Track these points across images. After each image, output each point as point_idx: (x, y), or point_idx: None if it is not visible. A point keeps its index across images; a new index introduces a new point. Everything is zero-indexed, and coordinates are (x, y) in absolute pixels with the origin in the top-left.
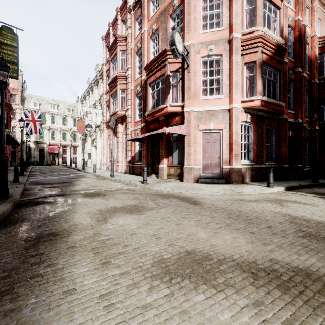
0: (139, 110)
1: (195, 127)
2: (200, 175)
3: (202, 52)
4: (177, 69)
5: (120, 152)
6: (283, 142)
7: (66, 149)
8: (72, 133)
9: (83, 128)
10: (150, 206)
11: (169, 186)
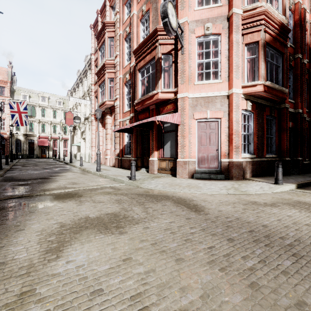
0: (128, 100)
1: (190, 115)
2: (196, 170)
3: (198, 31)
4: (169, 51)
5: (108, 144)
6: (284, 134)
7: (56, 142)
8: (63, 126)
9: (72, 121)
10: (136, 216)
11: (161, 182)
